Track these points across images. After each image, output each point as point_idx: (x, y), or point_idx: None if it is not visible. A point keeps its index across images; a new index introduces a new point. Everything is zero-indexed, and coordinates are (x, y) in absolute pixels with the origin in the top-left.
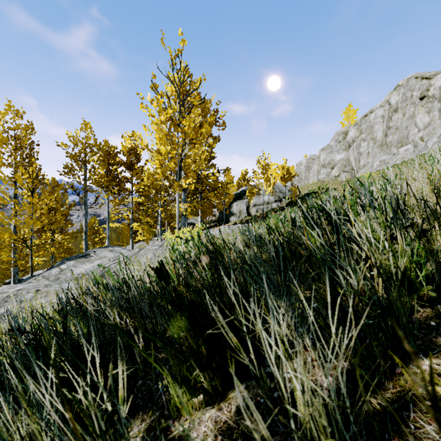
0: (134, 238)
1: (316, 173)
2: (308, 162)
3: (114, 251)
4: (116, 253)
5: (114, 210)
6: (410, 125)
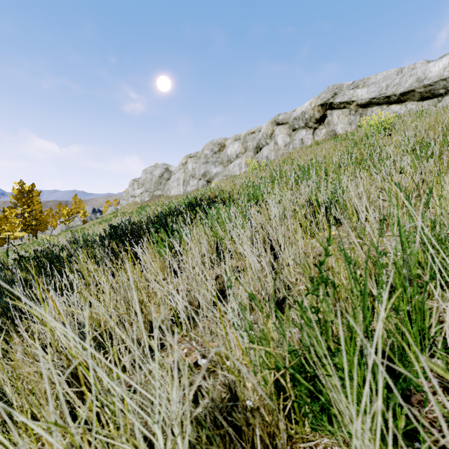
0: None
1: None
2: None
3: None
4: None
5: None
6: None
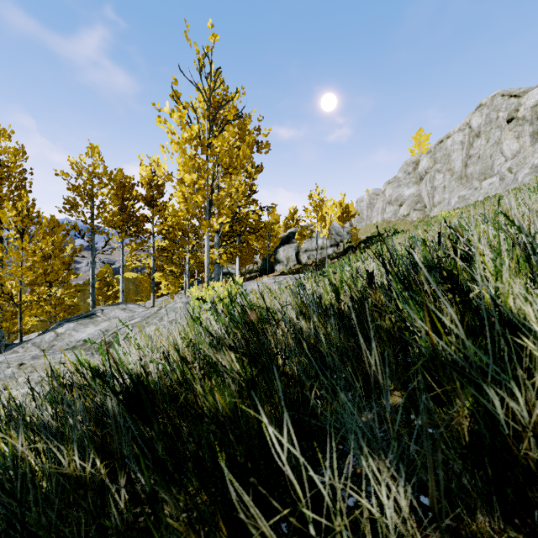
0: (156, 292)
1: (381, 211)
2: (370, 199)
3: (127, 310)
4: (129, 313)
5: (131, 257)
6: (495, 153)
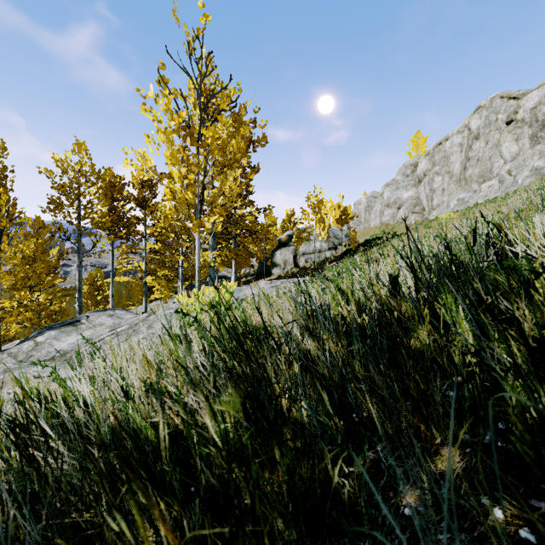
0: (148, 296)
1: (379, 214)
2: (368, 201)
3: (114, 316)
4: (117, 319)
5: (121, 260)
6: (494, 156)
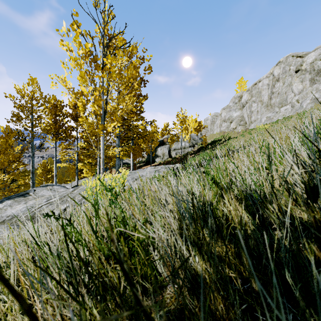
0: (79, 175)
1: (219, 126)
2: (213, 118)
3: (52, 190)
4: (53, 192)
5: (62, 153)
6: (288, 91)
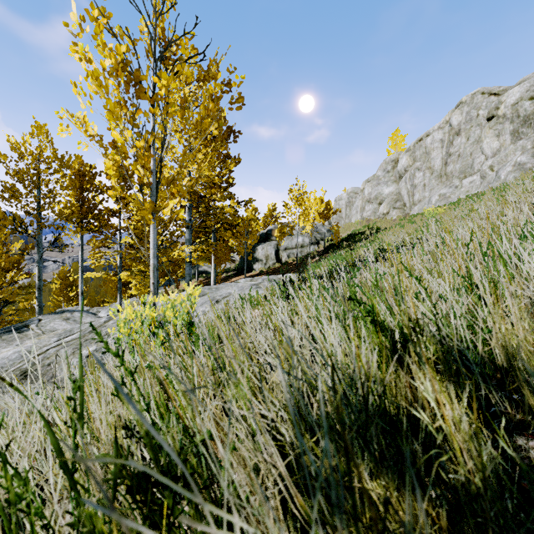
0: (124, 292)
1: (360, 209)
2: (349, 197)
3: (70, 320)
4: (72, 324)
5: (94, 254)
6: (475, 152)
